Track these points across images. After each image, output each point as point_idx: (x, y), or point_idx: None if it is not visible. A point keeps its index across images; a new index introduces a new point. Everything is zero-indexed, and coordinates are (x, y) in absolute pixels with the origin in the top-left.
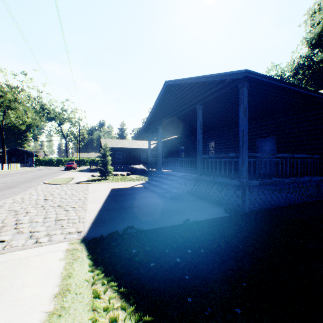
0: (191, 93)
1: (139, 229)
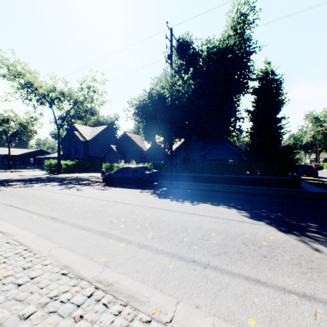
0: None
1: None
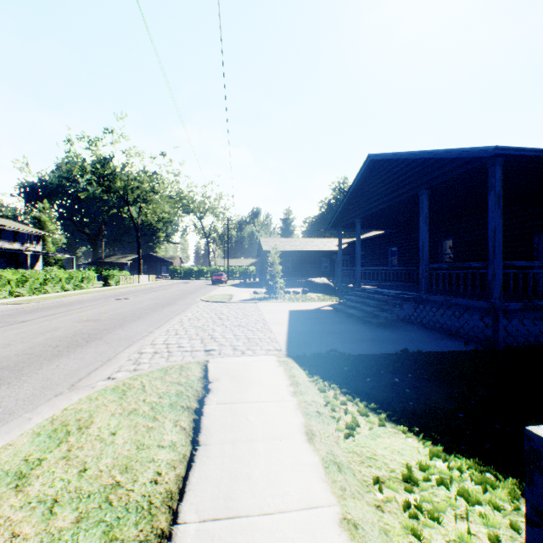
0: (409, 172)
1: (344, 353)
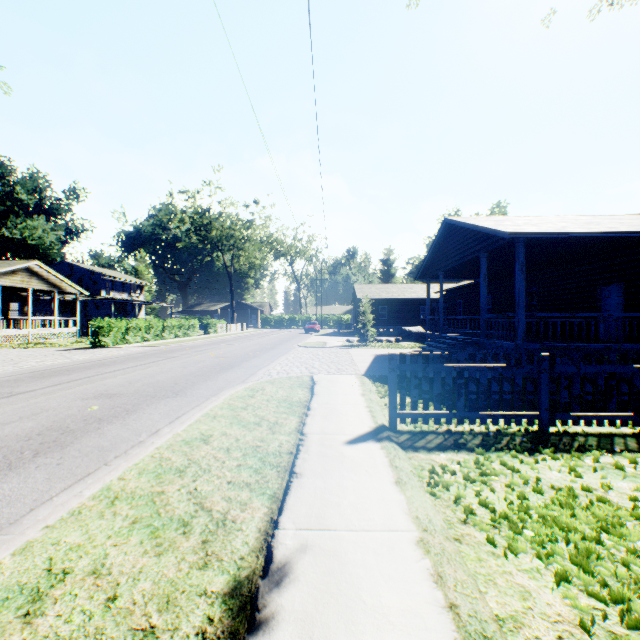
0: (474, 237)
1: None
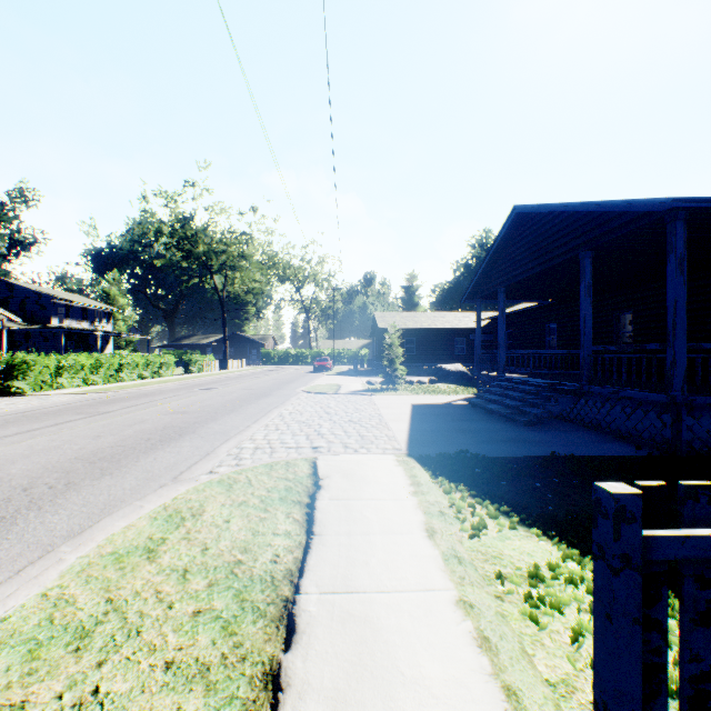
0: (567, 228)
1: (478, 454)
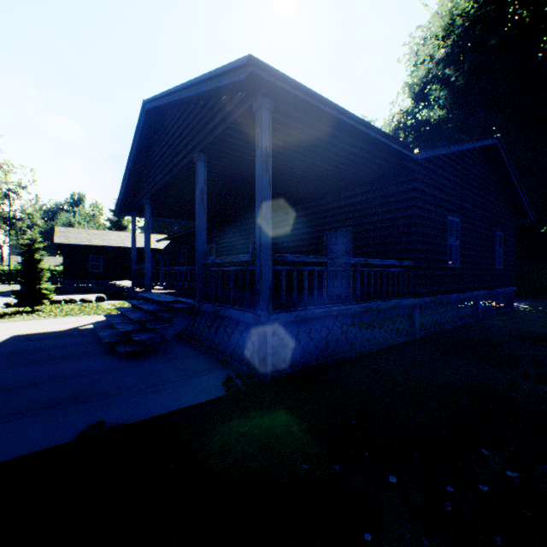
0: (187, 128)
1: None
